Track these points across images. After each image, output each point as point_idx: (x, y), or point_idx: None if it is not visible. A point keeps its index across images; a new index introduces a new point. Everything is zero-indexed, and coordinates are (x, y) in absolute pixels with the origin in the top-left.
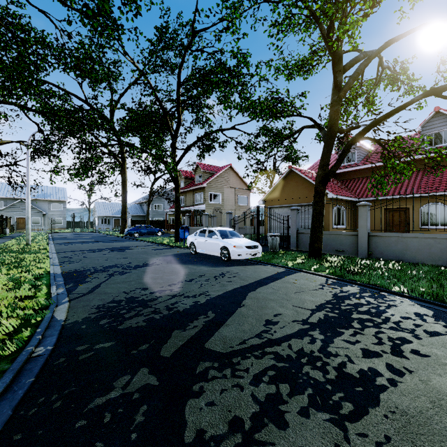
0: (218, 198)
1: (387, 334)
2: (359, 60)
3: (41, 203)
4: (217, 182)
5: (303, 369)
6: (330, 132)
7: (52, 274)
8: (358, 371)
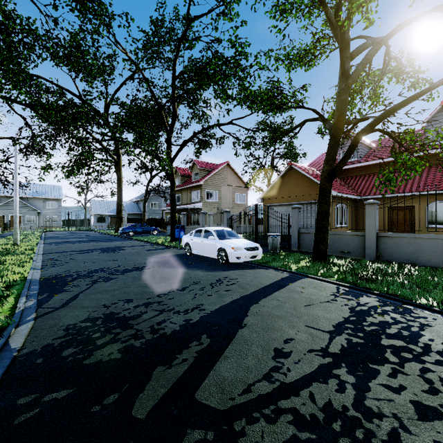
0: (215, 196)
1: (437, 373)
2: (367, 46)
3: (36, 201)
4: (214, 180)
5: None
6: (337, 123)
7: (28, 281)
8: None
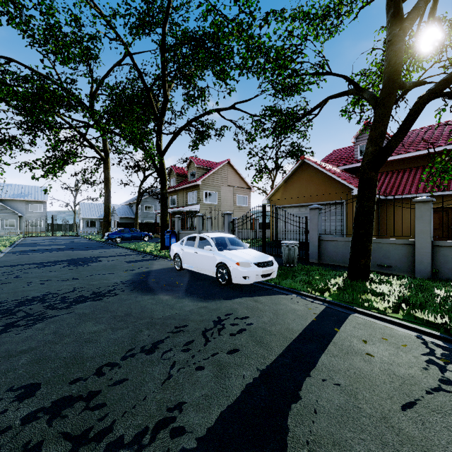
0: (214, 198)
1: None
2: None
3: (17, 204)
4: (213, 179)
5: None
6: (390, 84)
7: None
8: None
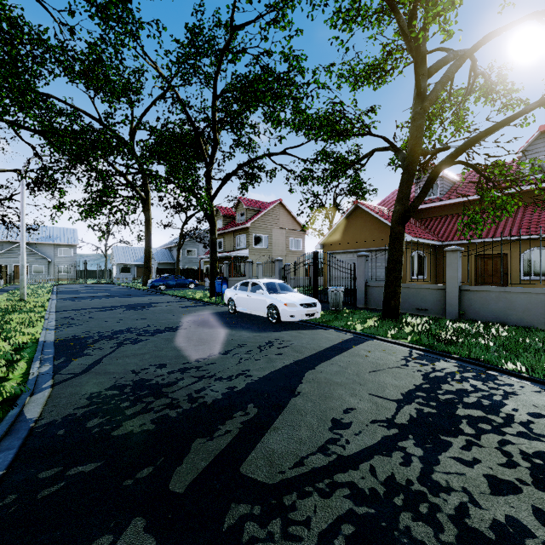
0: (265, 242)
1: (518, 445)
2: (448, 61)
3: (45, 248)
4: (264, 222)
5: (400, 521)
6: (412, 154)
7: (40, 343)
8: (491, 524)
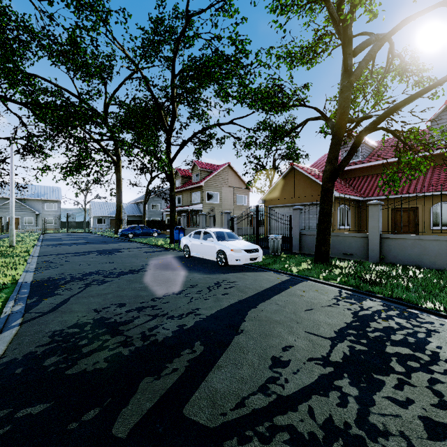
0: (216, 198)
1: (446, 384)
2: (370, 43)
3: (34, 203)
4: (215, 181)
5: None
6: (340, 121)
7: (18, 284)
8: None
